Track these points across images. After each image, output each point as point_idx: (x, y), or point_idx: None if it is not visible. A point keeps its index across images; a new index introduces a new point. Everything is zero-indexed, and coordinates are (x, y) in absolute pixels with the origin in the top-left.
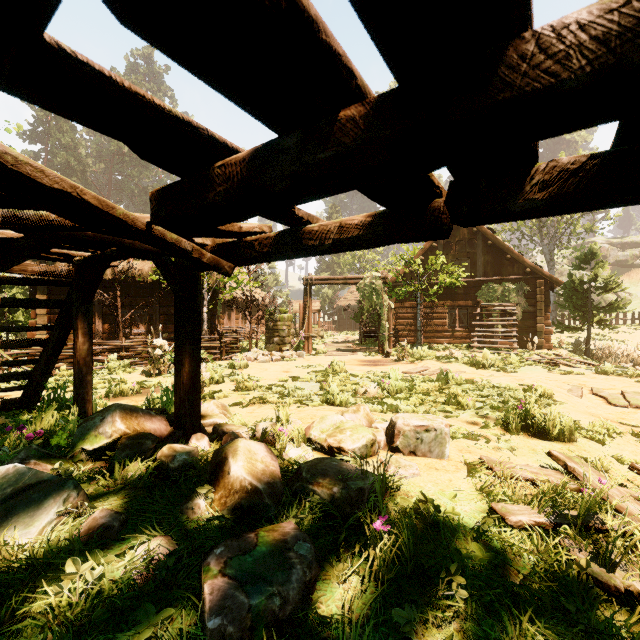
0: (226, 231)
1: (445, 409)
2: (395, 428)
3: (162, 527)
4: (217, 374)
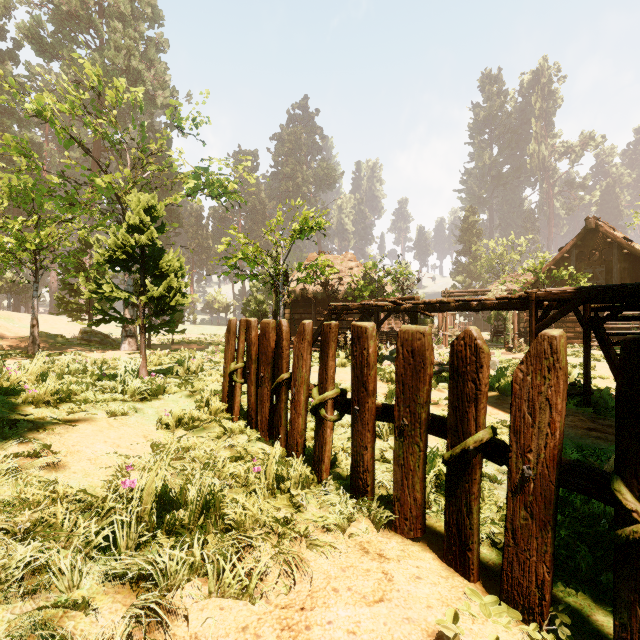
0: None
1: None
2: None
3: None
4: None
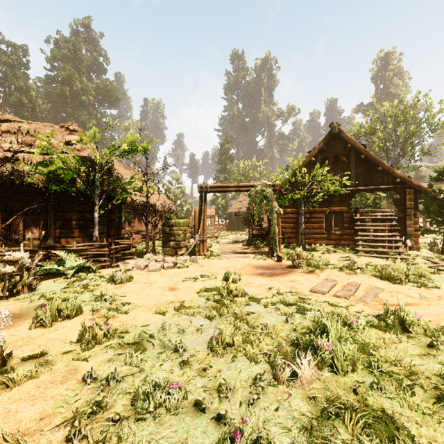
0: None
1: None
2: None
3: None
4: (71, 303)
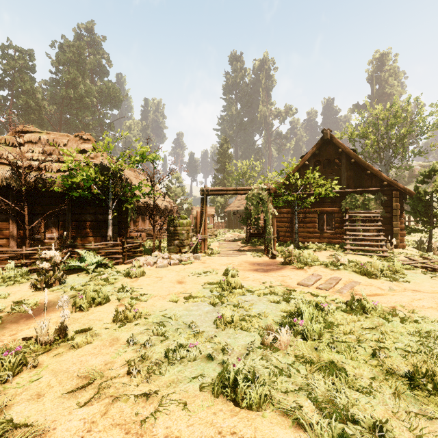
0: None
1: (425, 407)
2: None
3: None
4: (101, 293)
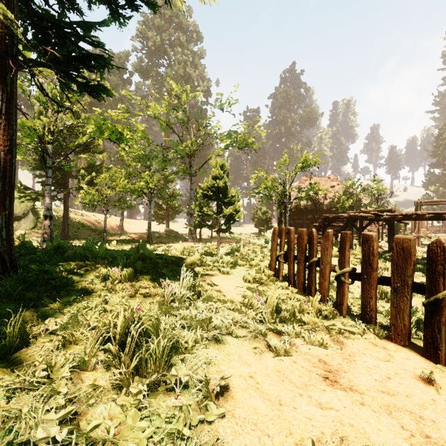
0: None
1: None
2: None
3: None
4: None
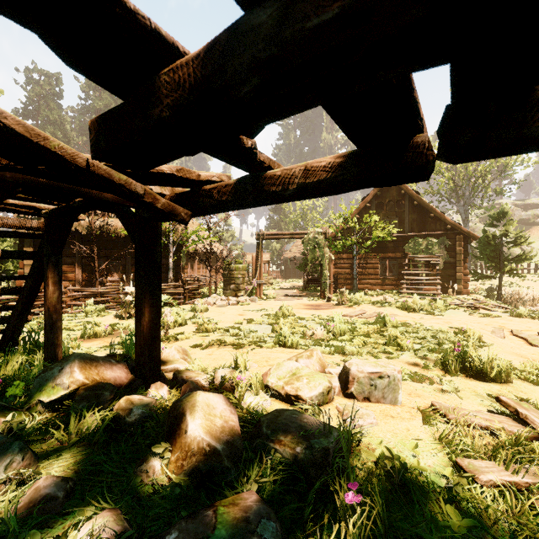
0: (183, 178)
1: (386, 350)
2: (349, 375)
3: (112, 497)
4: (180, 317)
